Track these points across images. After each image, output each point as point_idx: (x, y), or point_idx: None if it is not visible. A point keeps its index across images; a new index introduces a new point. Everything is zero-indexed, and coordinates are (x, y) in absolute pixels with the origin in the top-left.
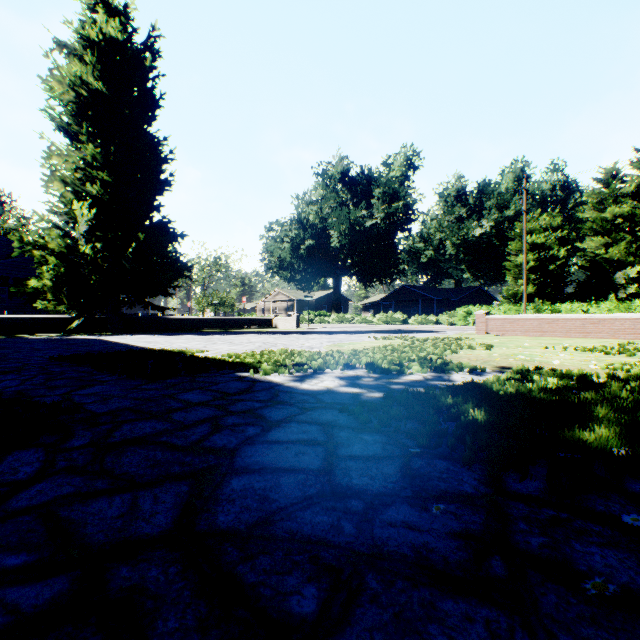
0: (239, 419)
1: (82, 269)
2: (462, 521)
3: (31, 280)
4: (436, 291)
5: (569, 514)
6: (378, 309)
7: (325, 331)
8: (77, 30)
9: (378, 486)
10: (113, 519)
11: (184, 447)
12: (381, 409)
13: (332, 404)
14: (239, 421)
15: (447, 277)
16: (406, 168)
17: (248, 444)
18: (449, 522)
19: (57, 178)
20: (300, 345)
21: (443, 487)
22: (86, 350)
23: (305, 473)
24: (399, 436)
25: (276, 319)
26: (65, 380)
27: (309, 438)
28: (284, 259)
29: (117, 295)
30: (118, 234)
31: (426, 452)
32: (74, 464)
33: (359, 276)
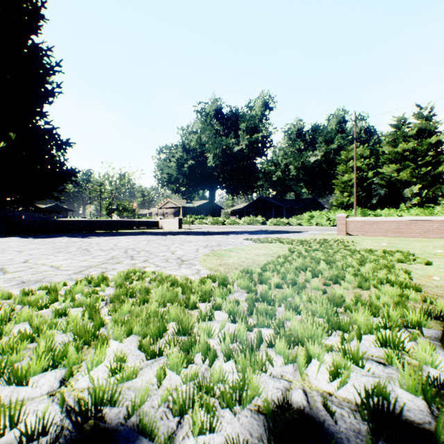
0: None
1: None
2: None
3: None
4: (284, 201)
5: None
6: (242, 214)
7: (203, 231)
8: None
9: None
10: None
11: None
12: None
13: None
14: None
15: (290, 191)
16: (264, 109)
17: None
18: None
19: None
20: (168, 254)
21: None
22: None
23: None
24: None
25: (162, 221)
26: None
27: None
28: (172, 175)
29: None
30: None
31: None
32: None
33: (229, 189)
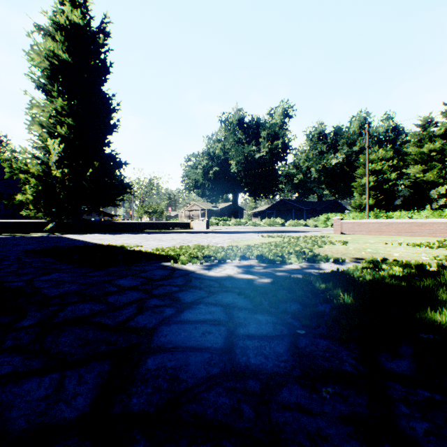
0: (159, 301)
1: (54, 187)
2: (349, 403)
3: (18, 195)
4: (304, 203)
5: (442, 395)
6: (264, 216)
7: (227, 231)
8: (50, 17)
9: (272, 365)
10: (38, 401)
11: (112, 327)
12: (270, 292)
13: (232, 288)
14: (159, 303)
15: (312, 193)
16: (283, 117)
17: (164, 324)
18: (337, 404)
19: (36, 122)
20: (209, 241)
21: (327, 366)
22: (54, 245)
23: (210, 352)
24: (286, 316)
25: (192, 223)
26: (32, 268)
27: (214, 318)
28: (198, 181)
29: (79, 206)
30: (80, 162)
31: (309, 331)
32: (19, 343)
33: (250, 192)
